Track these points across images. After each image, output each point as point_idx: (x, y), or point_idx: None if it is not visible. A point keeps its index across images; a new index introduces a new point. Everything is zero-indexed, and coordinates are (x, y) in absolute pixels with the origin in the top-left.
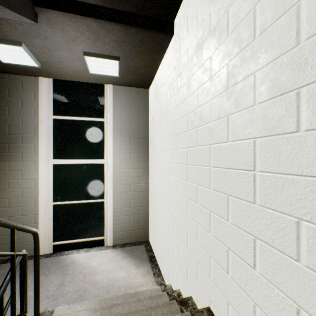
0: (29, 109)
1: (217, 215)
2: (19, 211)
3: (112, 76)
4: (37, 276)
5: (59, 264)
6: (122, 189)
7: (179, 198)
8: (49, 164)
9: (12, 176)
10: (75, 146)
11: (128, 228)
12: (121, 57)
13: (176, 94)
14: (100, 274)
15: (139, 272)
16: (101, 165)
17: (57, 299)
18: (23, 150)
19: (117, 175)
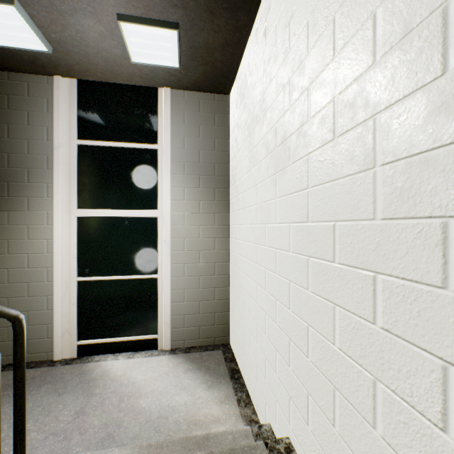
0: (40, 128)
1: (402, 277)
2: (24, 289)
3: (168, 67)
4: (20, 400)
5: (83, 376)
6: (186, 259)
7: (288, 260)
8: (71, 216)
9: (12, 234)
10: (111, 189)
11: (195, 323)
12: (182, 24)
13: (280, 66)
14: (147, 397)
15: (213, 396)
16: (153, 220)
17: (69, 438)
18: (31, 193)
19: (177, 235)
